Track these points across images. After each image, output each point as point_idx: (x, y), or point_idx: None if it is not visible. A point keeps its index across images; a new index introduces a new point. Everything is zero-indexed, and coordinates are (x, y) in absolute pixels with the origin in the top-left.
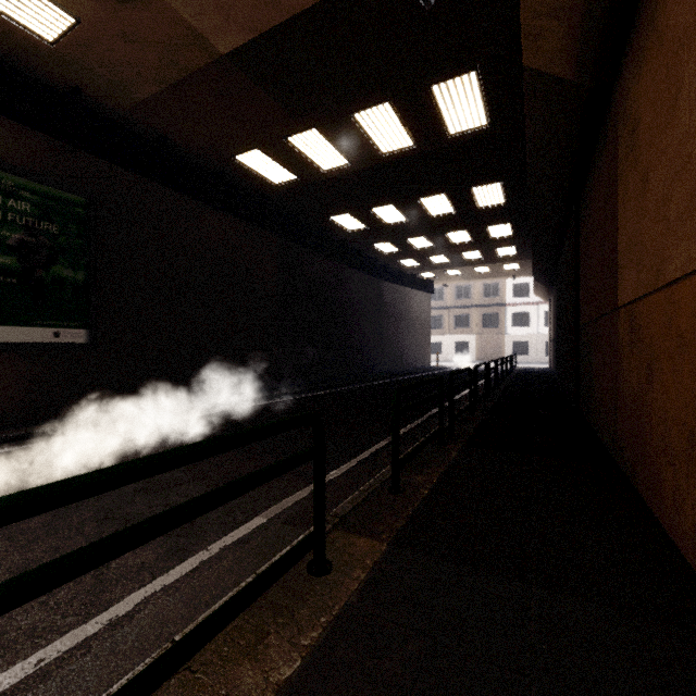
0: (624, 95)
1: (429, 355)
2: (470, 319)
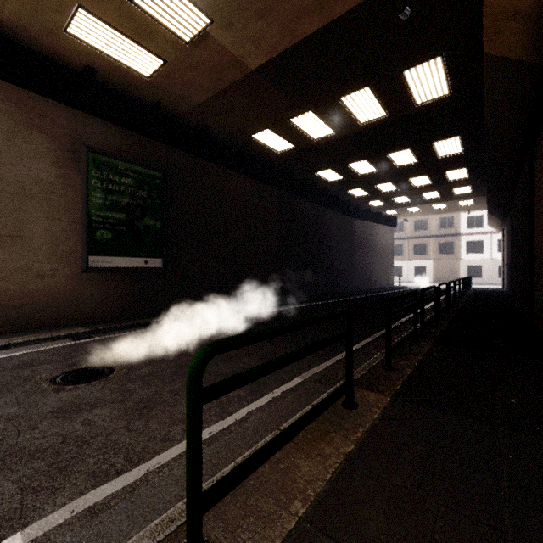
0: None
1: (392, 276)
2: (427, 247)
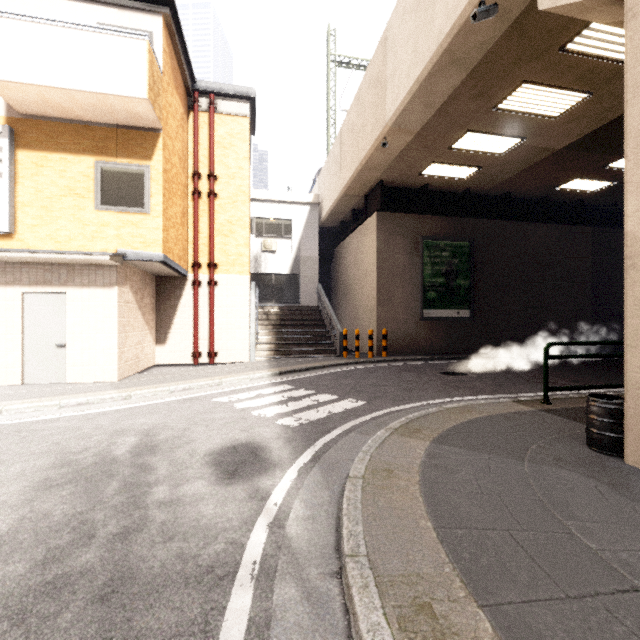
0: None
1: None
2: None
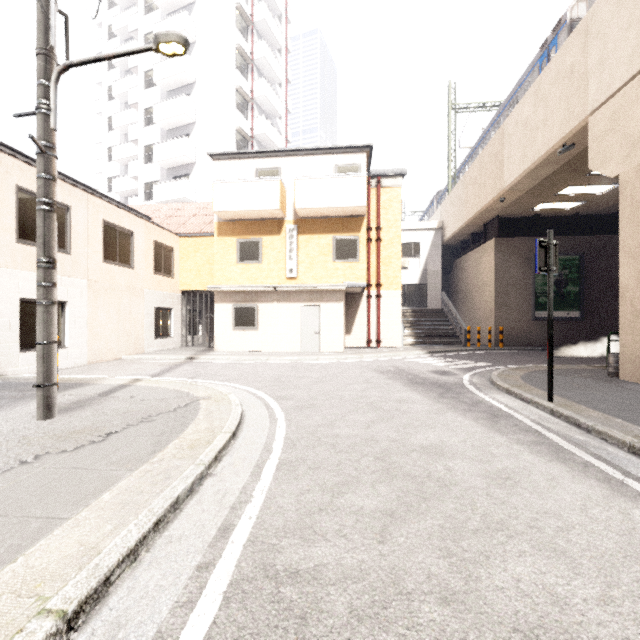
0: None
1: None
2: None
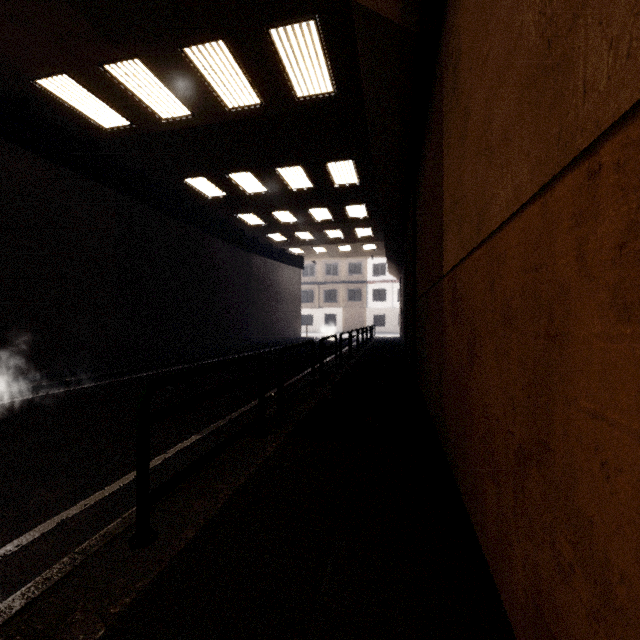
0: (448, 36)
1: (298, 326)
2: (337, 294)
